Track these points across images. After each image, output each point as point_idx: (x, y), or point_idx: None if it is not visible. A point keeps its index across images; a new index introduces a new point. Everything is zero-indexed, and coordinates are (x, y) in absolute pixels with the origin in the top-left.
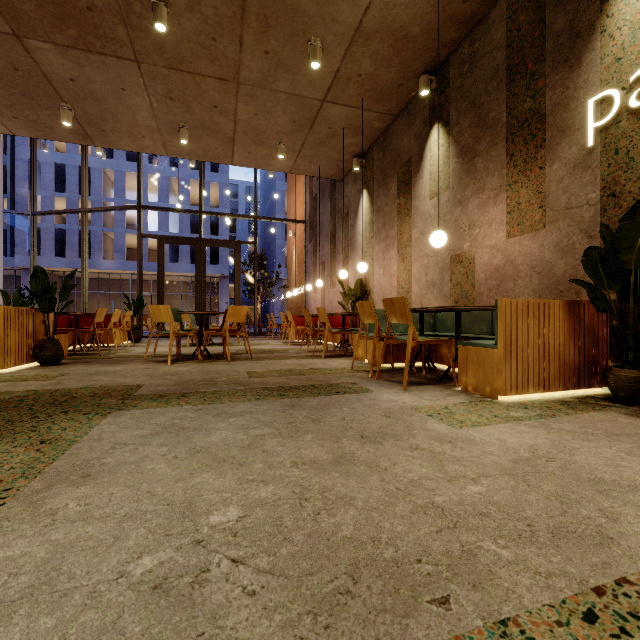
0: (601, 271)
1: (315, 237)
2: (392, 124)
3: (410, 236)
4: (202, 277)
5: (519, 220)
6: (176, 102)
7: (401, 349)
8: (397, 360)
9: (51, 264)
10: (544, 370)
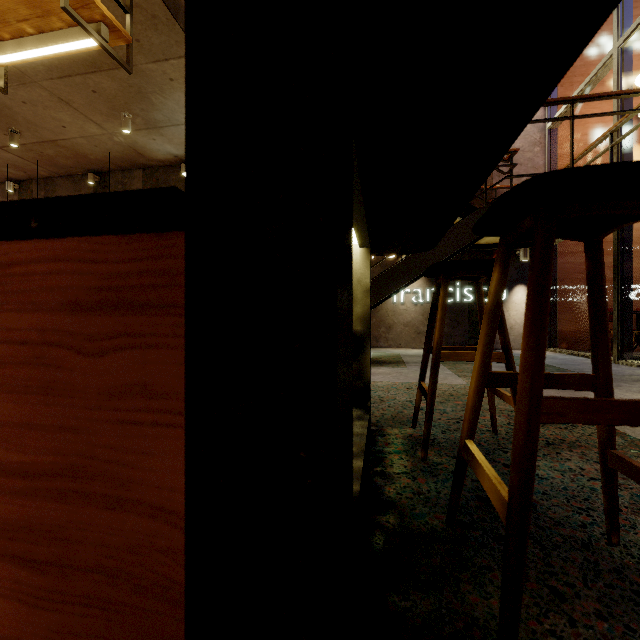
0: None
1: None
2: (57, 178)
3: None
4: None
5: None
6: None
7: None
8: None
9: None
10: None
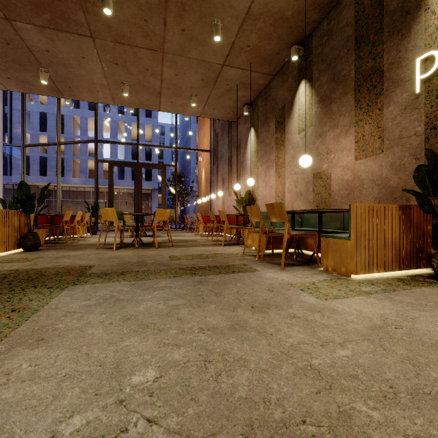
0: (428, 183)
1: (217, 161)
2: (271, 81)
3: (284, 160)
4: (139, 189)
5: (364, 147)
6: (120, 66)
7: (278, 240)
8: (275, 247)
9: (37, 181)
10: (385, 256)
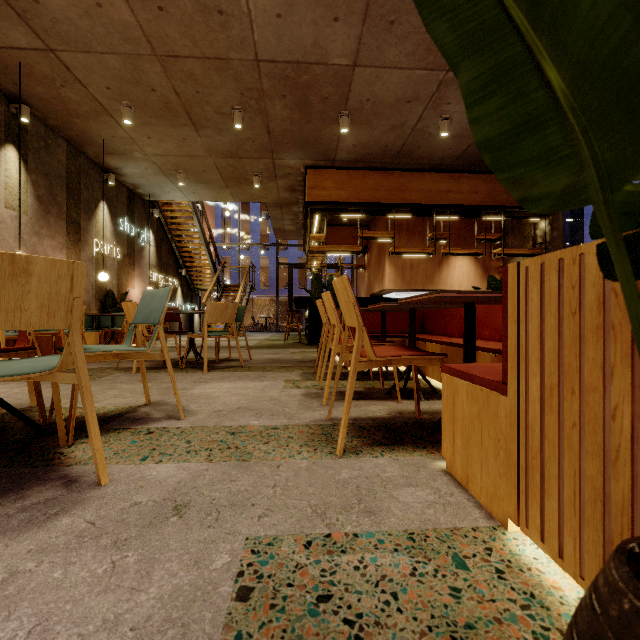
0: None
1: None
2: None
3: None
4: None
5: None
6: (214, 4)
7: None
8: None
9: None
10: None
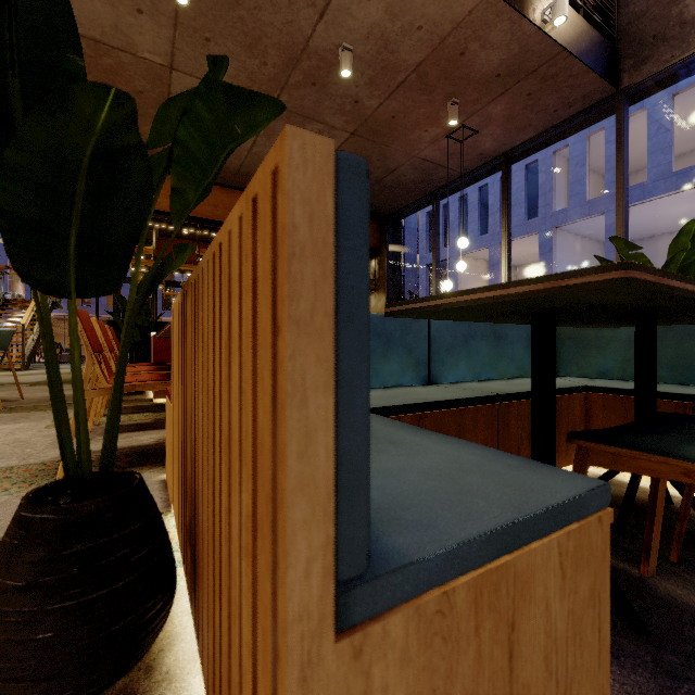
0: None
1: None
2: None
3: None
4: None
5: None
6: None
7: None
8: None
9: None
10: None
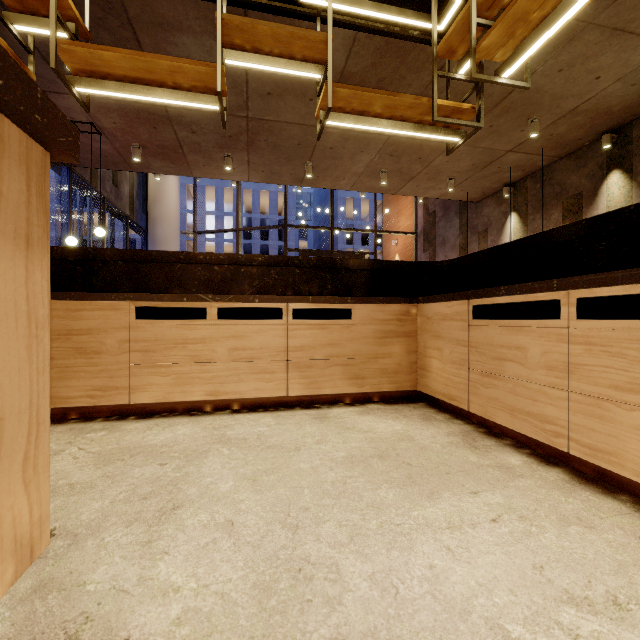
0: None
1: (433, 248)
2: (554, 163)
3: None
4: None
5: None
6: (392, 157)
7: None
8: None
9: None
10: None
